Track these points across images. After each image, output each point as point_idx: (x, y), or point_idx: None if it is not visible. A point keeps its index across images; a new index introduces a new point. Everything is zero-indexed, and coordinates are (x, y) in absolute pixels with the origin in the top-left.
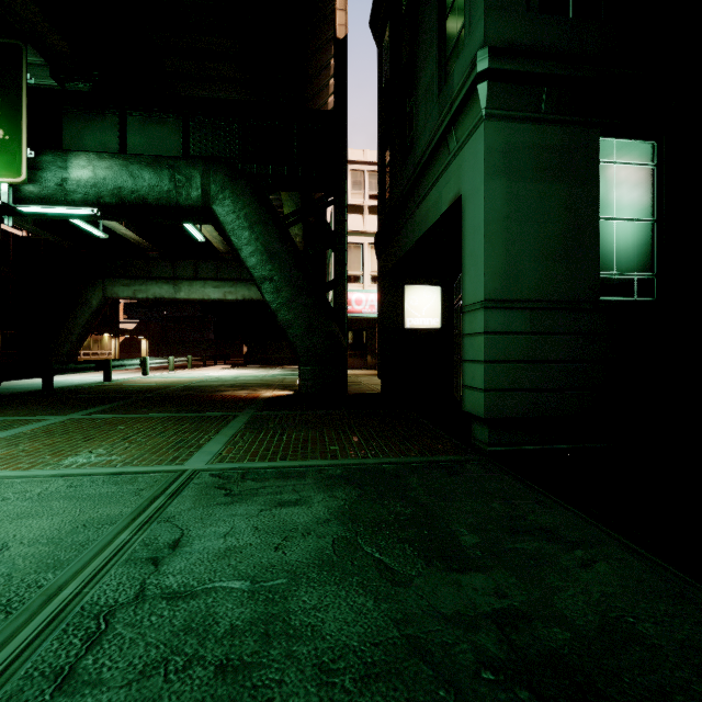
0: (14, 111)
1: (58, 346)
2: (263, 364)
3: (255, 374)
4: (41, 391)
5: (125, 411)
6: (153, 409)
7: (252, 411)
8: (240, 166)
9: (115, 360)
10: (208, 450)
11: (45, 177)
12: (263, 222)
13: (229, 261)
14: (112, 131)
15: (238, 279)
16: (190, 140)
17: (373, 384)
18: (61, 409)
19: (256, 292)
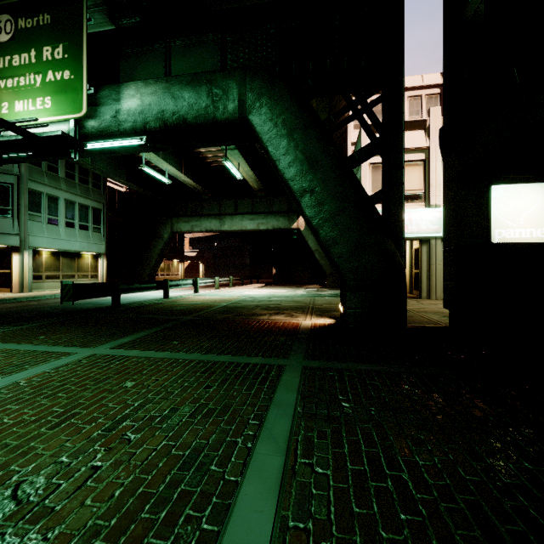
0: (77, 51)
1: (143, 268)
2: (288, 284)
3: (284, 294)
4: (110, 307)
5: (154, 345)
6: (183, 343)
7: (301, 358)
8: (277, 69)
9: (173, 280)
10: (242, 540)
11: (103, 111)
12: (303, 126)
13: (261, 198)
14: (159, 62)
15: (268, 212)
16: (227, 57)
17: (420, 311)
18: (100, 336)
19: (283, 222)
